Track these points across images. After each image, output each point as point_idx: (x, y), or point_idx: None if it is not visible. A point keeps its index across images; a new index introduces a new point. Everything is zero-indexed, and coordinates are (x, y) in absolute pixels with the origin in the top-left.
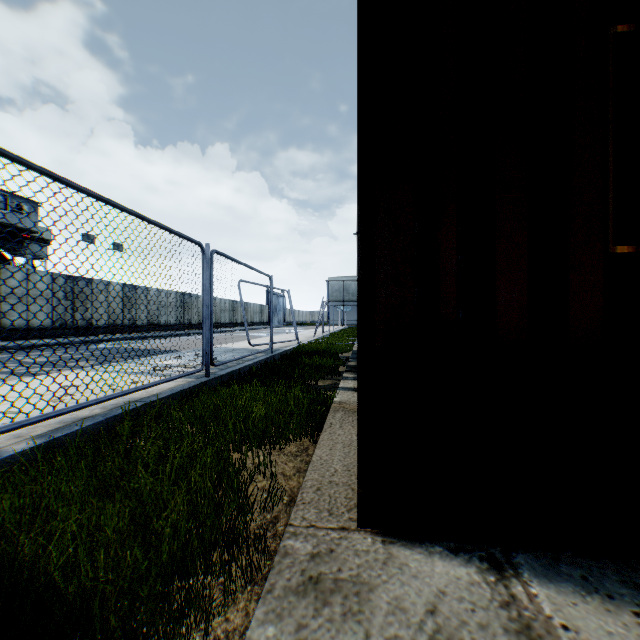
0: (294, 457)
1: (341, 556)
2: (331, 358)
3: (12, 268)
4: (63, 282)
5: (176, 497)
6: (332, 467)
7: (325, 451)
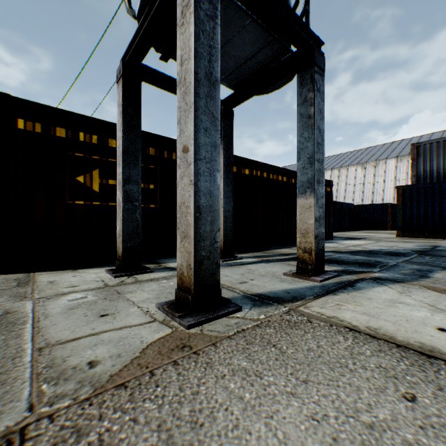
0: None
1: None
2: None
3: None
4: None
5: None
6: None
7: None
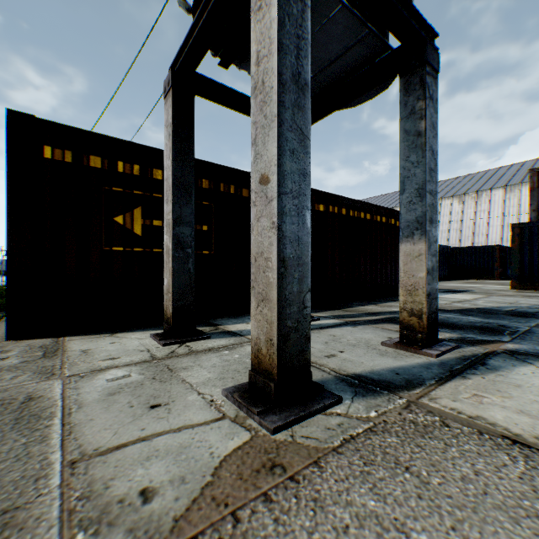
0: None
1: None
2: None
3: None
4: None
5: None
6: None
7: None
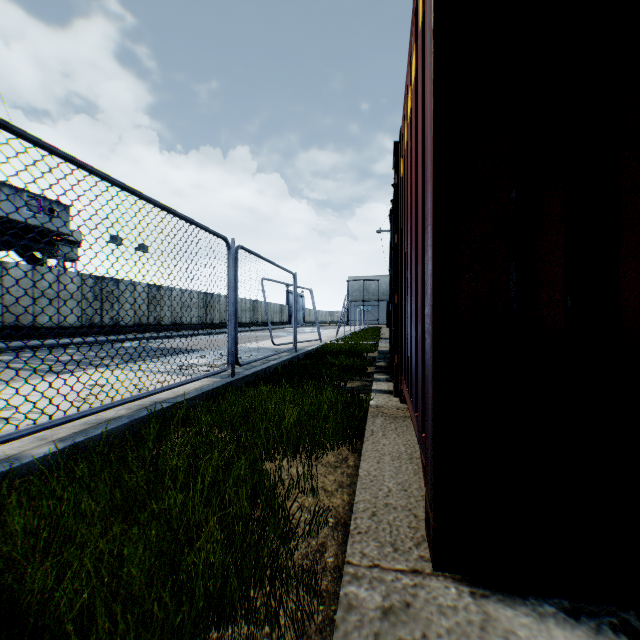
0: (333, 468)
1: (422, 614)
2: (357, 358)
3: (44, 269)
4: (92, 282)
5: (209, 519)
6: (384, 485)
7: (372, 464)
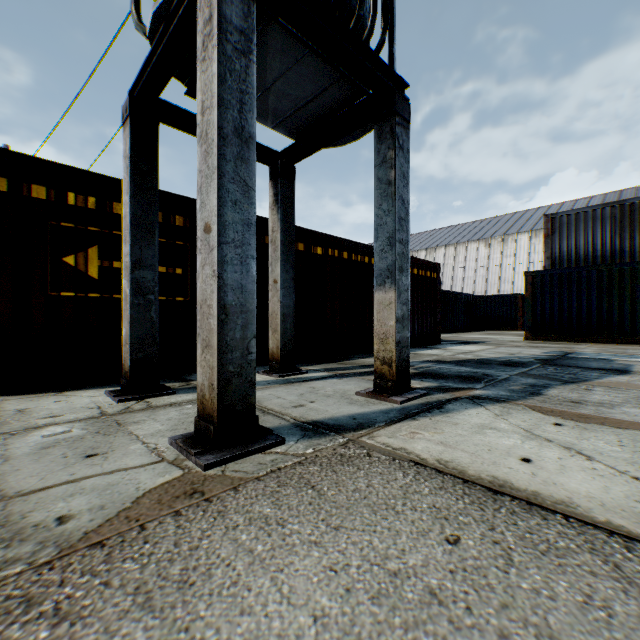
0: None
1: None
2: None
3: None
4: None
5: None
6: None
7: None
